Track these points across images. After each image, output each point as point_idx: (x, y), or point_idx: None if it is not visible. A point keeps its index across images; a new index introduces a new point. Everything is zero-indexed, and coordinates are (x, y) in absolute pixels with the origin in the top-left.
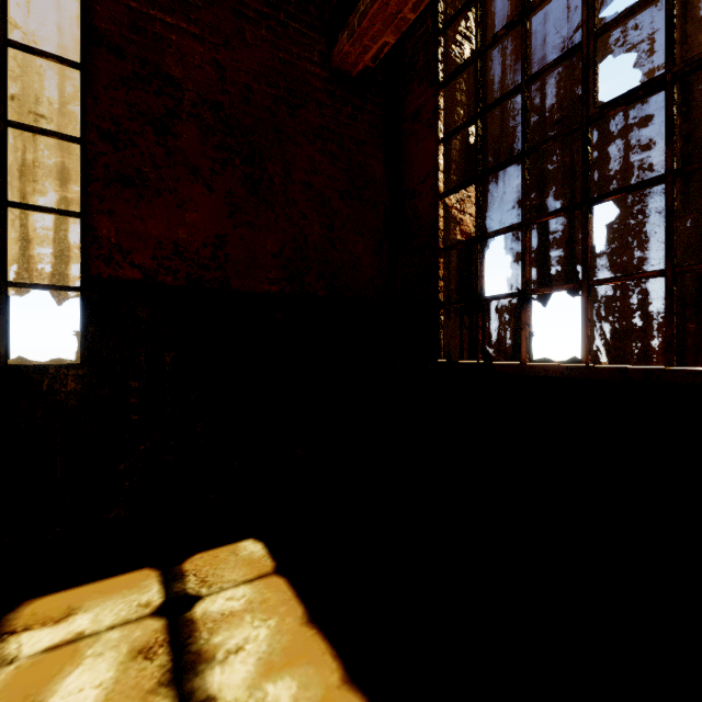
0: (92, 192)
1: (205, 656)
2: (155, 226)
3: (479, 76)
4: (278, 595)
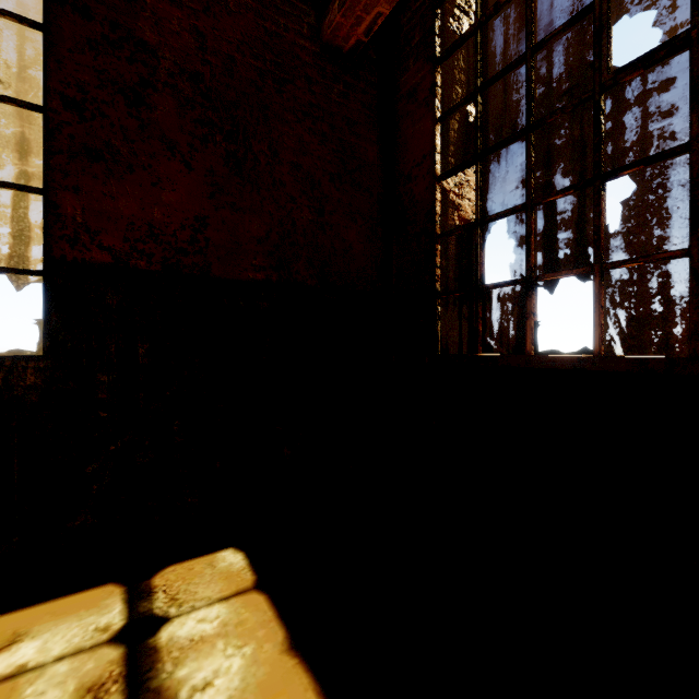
0: (55, 165)
1: (166, 695)
2: (127, 205)
3: (480, 48)
4: (256, 615)
